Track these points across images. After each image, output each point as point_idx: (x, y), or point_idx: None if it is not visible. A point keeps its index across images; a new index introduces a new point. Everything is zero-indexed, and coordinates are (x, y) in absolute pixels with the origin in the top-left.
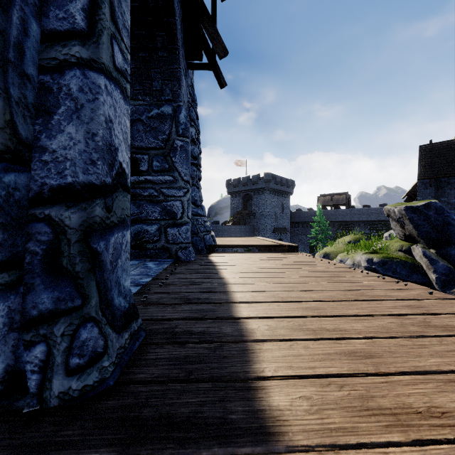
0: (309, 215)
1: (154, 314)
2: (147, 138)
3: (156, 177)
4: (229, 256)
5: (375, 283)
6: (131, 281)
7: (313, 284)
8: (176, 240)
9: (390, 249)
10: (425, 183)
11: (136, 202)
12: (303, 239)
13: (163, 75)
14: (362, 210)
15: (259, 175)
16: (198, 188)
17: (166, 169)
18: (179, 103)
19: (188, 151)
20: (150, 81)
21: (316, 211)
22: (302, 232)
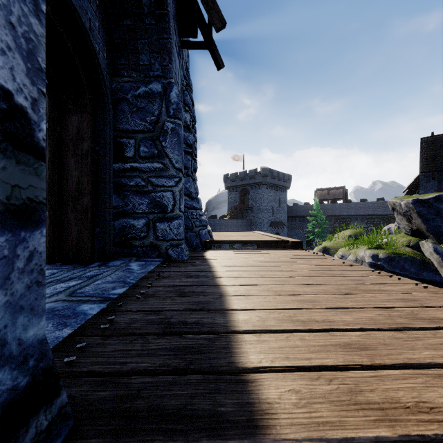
0: (306, 209)
1: (111, 359)
2: (133, 119)
3: (143, 164)
4: (227, 253)
5: (418, 295)
6: (98, 293)
7: (338, 295)
8: (166, 236)
9: (397, 244)
10: (427, 176)
11: (120, 193)
12: (299, 233)
13: (151, 47)
14: (359, 204)
15: (256, 170)
16: (194, 180)
17: (155, 155)
18: (170, 80)
19: (180, 135)
20: (136, 54)
21: (312, 205)
22: (299, 226)
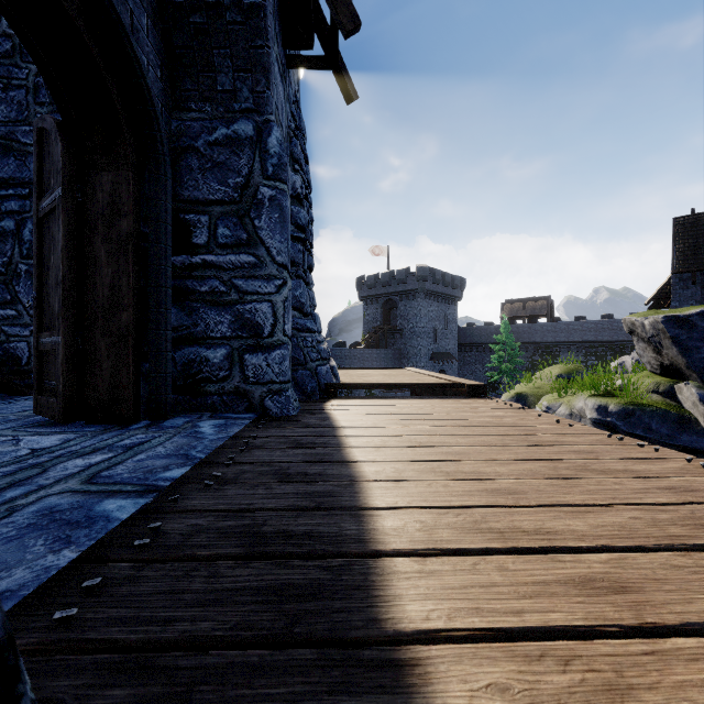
0: (488, 333)
1: (145, 611)
2: (206, 182)
3: (223, 257)
4: (362, 405)
5: (696, 480)
6: (138, 478)
7: (556, 481)
8: (262, 377)
9: (639, 389)
10: (684, 278)
11: (185, 304)
12: (478, 370)
13: (236, 62)
14: (573, 324)
15: (408, 270)
16: (308, 284)
17: (243, 242)
18: (267, 116)
19: (285, 208)
20: (211, 73)
21: (498, 326)
22: (477, 360)
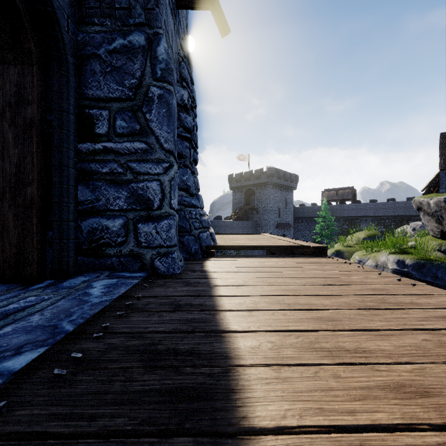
0: (313, 210)
1: None
2: (107, 83)
3: (120, 144)
4: (233, 263)
5: None
6: None
7: None
8: (152, 242)
9: (428, 249)
10: None
11: (89, 183)
12: (306, 234)
13: None
14: (369, 204)
15: (261, 170)
16: (193, 173)
17: (136, 132)
18: (157, 29)
19: (171, 105)
20: None
21: (320, 206)
22: (306, 228)
